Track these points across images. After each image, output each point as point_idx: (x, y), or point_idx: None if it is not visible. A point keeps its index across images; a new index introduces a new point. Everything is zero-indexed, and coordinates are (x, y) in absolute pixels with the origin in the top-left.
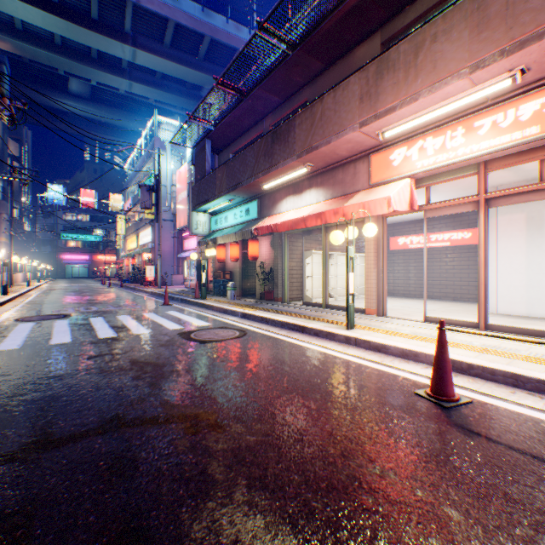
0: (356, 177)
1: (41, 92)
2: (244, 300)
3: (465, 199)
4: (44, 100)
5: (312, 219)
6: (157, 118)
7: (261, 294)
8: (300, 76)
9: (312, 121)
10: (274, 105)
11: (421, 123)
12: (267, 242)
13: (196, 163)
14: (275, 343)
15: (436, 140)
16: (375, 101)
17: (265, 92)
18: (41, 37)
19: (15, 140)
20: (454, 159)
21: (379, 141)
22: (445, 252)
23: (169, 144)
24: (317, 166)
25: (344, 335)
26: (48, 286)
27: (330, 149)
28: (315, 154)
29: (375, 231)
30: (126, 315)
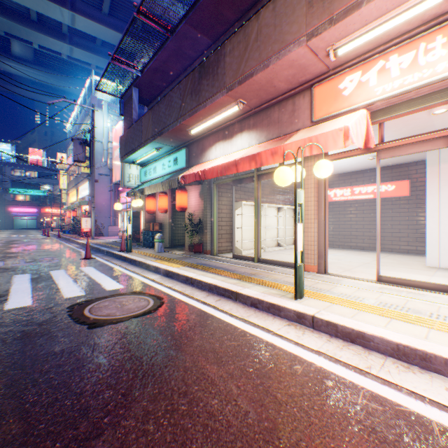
0: (295, 114)
1: None
2: (172, 252)
3: (435, 134)
4: None
5: (245, 162)
6: (94, 78)
7: (189, 246)
8: (230, 8)
9: (246, 44)
10: (203, 47)
11: (385, 36)
12: (196, 193)
13: (124, 112)
14: (199, 324)
15: (403, 57)
16: (331, 1)
17: (192, 28)
18: None
19: None
20: (430, 78)
21: (326, 66)
22: (369, 204)
23: (106, 103)
24: (250, 104)
25: (295, 310)
26: None
27: (268, 77)
28: (249, 85)
29: (331, 169)
30: (27, 274)
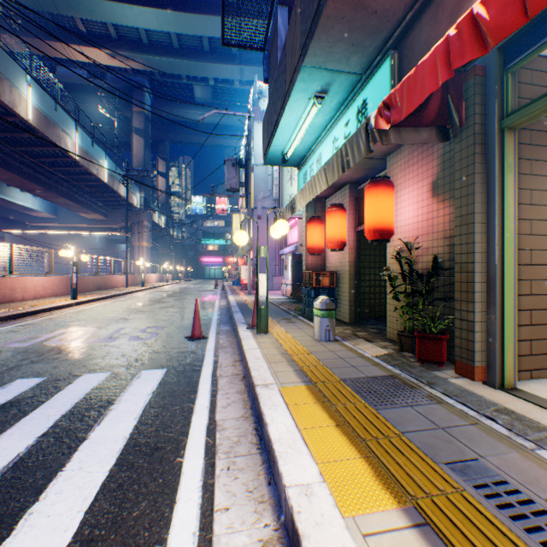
0: None
1: (174, 108)
2: (353, 344)
3: None
4: (177, 115)
5: None
6: (256, 86)
7: (399, 335)
8: None
9: None
10: None
11: None
12: (420, 187)
13: (268, 74)
14: None
15: None
16: None
17: None
18: (162, 45)
19: (163, 159)
20: None
21: None
22: None
23: None
24: None
25: None
26: (166, 287)
27: None
28: None
29: None
30: (36, 380)
